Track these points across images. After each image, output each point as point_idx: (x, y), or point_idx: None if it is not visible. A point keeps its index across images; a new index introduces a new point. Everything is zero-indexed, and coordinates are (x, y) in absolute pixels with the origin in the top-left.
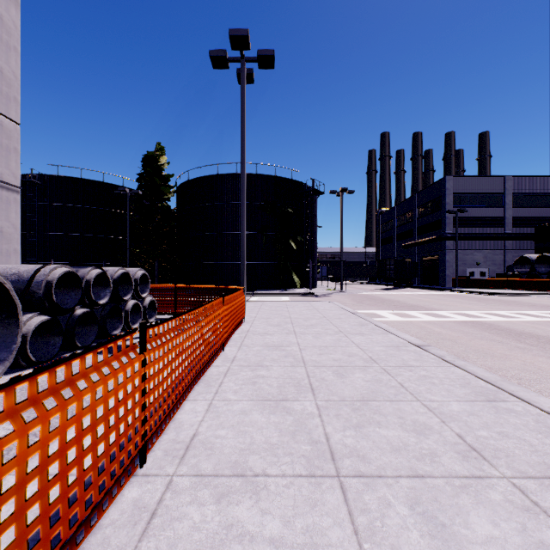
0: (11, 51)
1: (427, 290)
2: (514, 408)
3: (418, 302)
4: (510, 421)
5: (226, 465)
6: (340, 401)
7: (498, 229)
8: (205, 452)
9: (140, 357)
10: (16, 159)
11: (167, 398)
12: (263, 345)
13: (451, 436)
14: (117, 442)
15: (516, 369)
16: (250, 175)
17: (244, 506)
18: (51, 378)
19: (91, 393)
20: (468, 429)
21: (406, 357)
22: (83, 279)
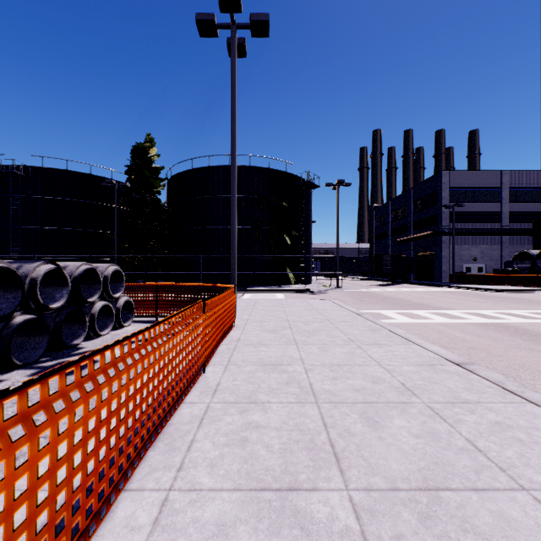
0: None
1: (424, 286)
2: None
3: (422, 300)
4: None
5: None
6: (391, 492)
7: (495, 223)
8: None
9: None
10: None
11: None
12: (257, 362)
13: None
14: None
15: None
16: (243, 167)
17: None
18: None
19: None
20: None
21: (452, 385)
22: (27, 277)
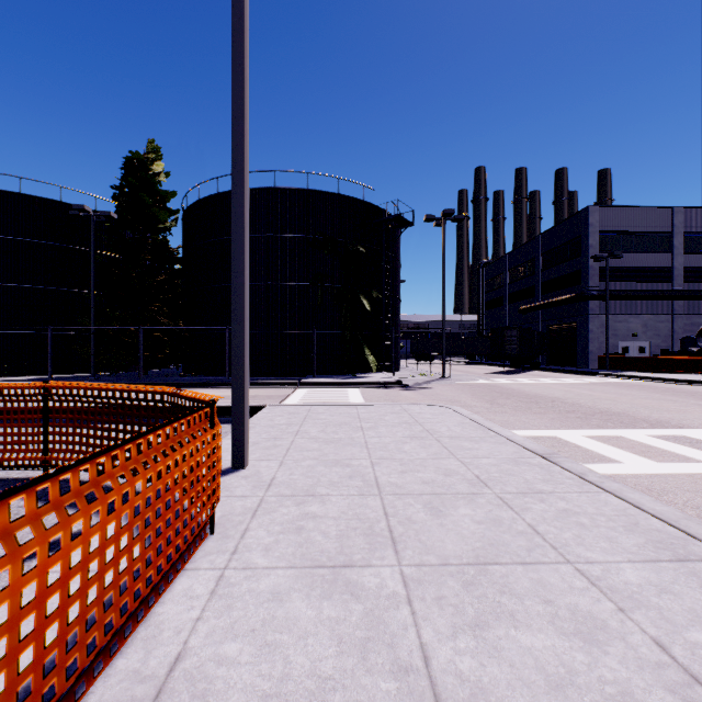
0: None
1: (568, 374)
2: None
3: (602, 403)
4: None
5: None
6: None
7: (664, 284)
8: None
9: None
10: None
11: None
12: None
13: None
14: None
15: None
16: (297, 191)
17: None
18: None
19: None
20: None
21: None
22: None
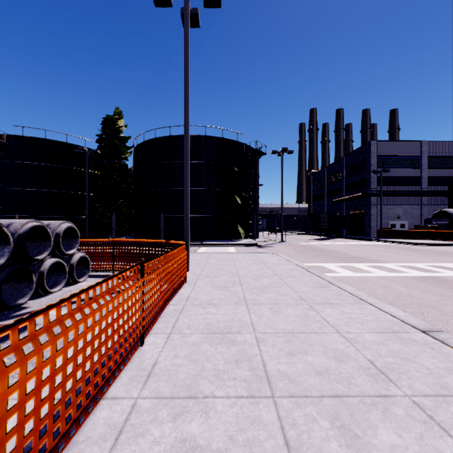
0: None
1: (356, 240)
2: None
3: (358, 253)
4: None
5: None
6: None
7: (416, 186)
8: None
9: None
10: None
11: None
12: (203, 329)
13: None
14: None
15: None
16: (199, 137)
17: None
18: None
19: None
20: None
21: (430, 363)
22: None
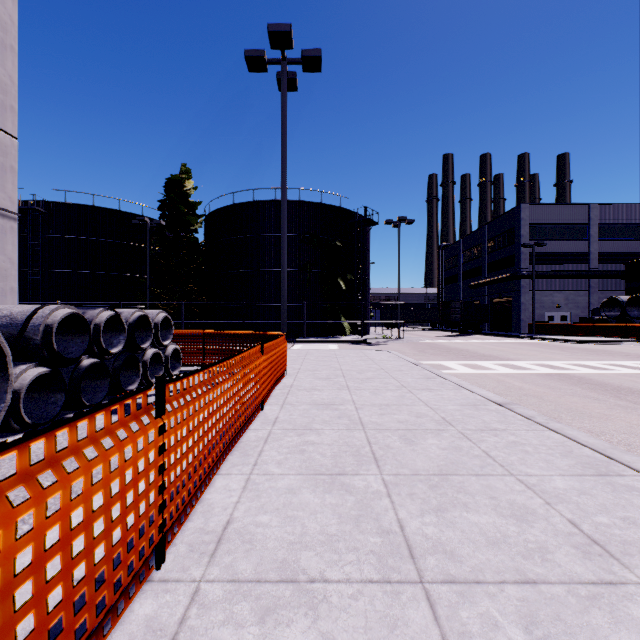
0: (7, 51)
1: (499, 337)
2: (635, 485)
3: (491, 352)
4: (634, 502)
5: (271, 565)
6: (413, 476)
7: (582, 265)
8: (243, 546)
9: (156, 422)
10: (13, 180)
11: (192, 474)
12: (310, 402)
13: (562, 523)
14: (123, 540)
15: (621, 432)
16: (291, 202)
17: (298, 628)
18: (23, 458)
19: (84, 476)
20: (582, 513)
21: (488, 419)
22: (92, 323)
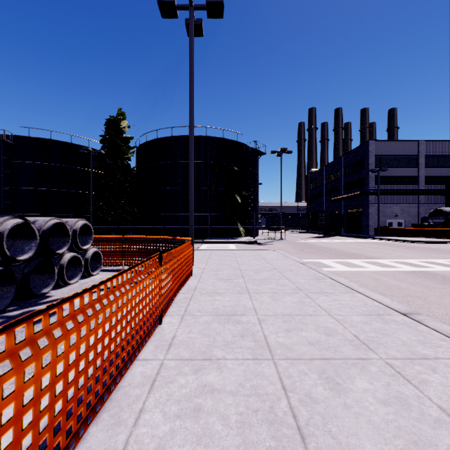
0: None
1: (354, 238)
2: None
3: (354, 250)
4: None
5: None
6: None
7: (413, 185)
8: None
9: None
10: None
11: None
12: (212, 312)
13: None
14: None
15: None
16: (200, 137)
17: None
18: None
19: None
20: None
21: (405, 337)
22: None
